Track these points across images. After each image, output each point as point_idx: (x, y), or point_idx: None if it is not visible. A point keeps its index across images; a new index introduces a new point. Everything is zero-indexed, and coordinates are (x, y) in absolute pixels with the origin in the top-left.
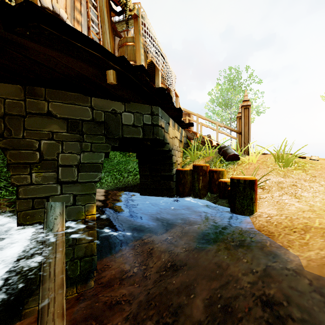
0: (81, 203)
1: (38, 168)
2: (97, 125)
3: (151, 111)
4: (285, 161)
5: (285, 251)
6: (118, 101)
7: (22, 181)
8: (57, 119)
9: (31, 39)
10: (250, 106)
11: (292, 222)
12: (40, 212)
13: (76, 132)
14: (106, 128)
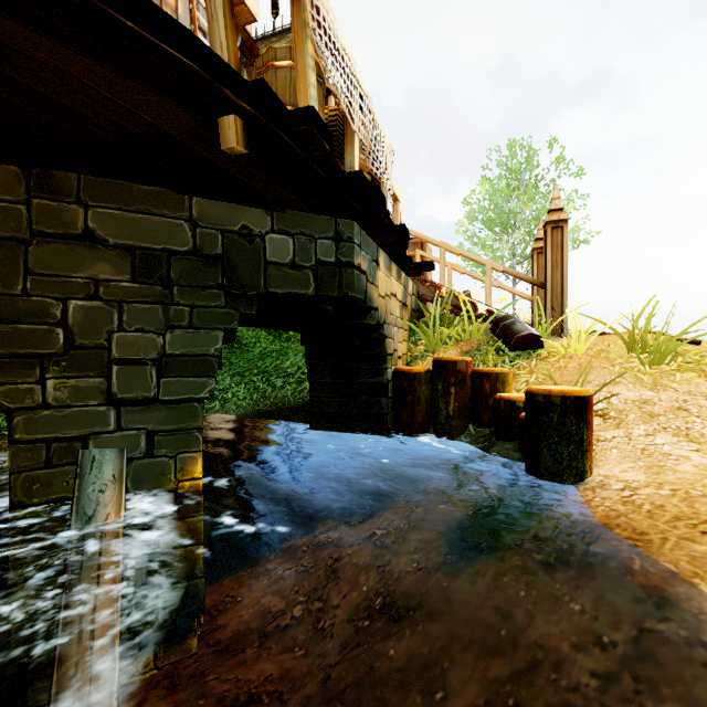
0: (167, 453)
1: (62, 368)
2: (206, 263)
3: (336, 231)
4: (655, 351)
5: (688, 588)
6: (256, 207)
7: (21, 399)
8: (107, 248)
9: None
10: (565, 224)
11: (692, 504)
12: (67, 474)
13: (154, 281)
14: (228, 271)
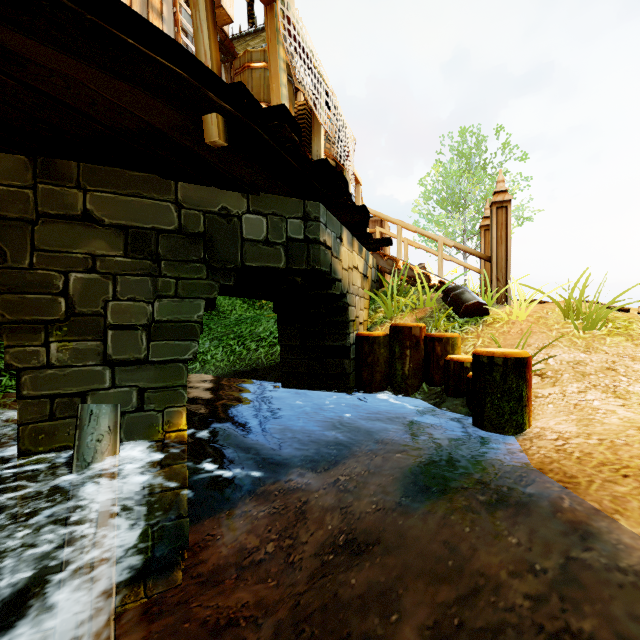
0: (155, 407)
1: (64, 333)
2: (190, 240)
3: (304, 212)
4: (588, 318)
5: (609, 522)
6: (234, 191)
7: (28, 360)
8: (103, 227)
9: (13, 24)
10: (509, 204)
11: (616, 452)
12: (68, 426)
13: (144, 256)
14: (209, 247)
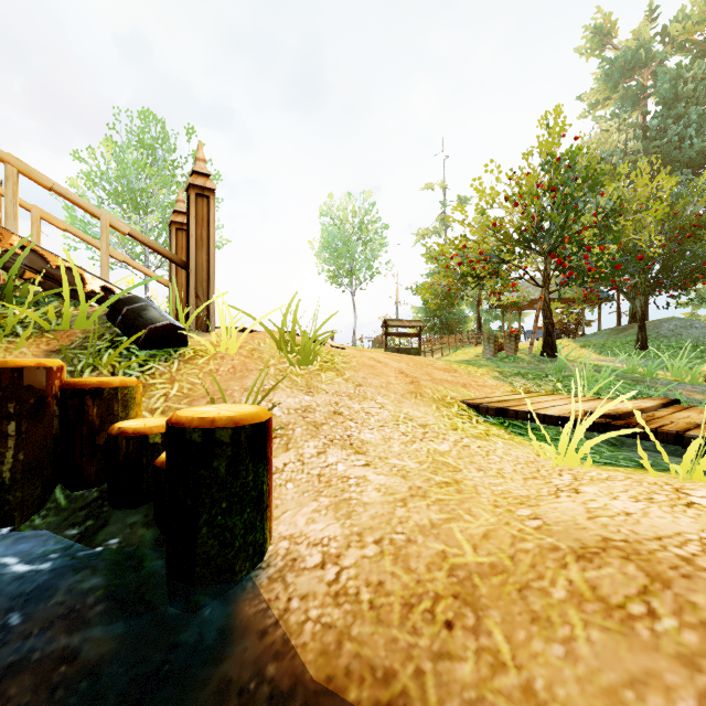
0: None
1: None
2: None
3: None
4: (304, 350)
5: None
6: None
7: None
8: None
9: None
10: (212, 194)
11: (408, 565)
12: None
13: None
14: None
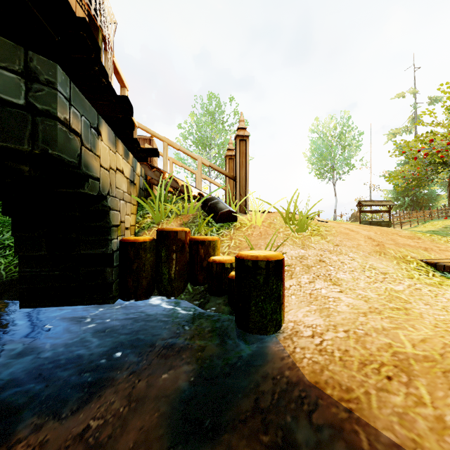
0: None
1: None
2: None
3: (26, 66)
4: (300, 223)
5: None
6: None
7: None
8: None
9: None
10: (248, 138)
11: (364, 345)
12: None
13: None
14: None
